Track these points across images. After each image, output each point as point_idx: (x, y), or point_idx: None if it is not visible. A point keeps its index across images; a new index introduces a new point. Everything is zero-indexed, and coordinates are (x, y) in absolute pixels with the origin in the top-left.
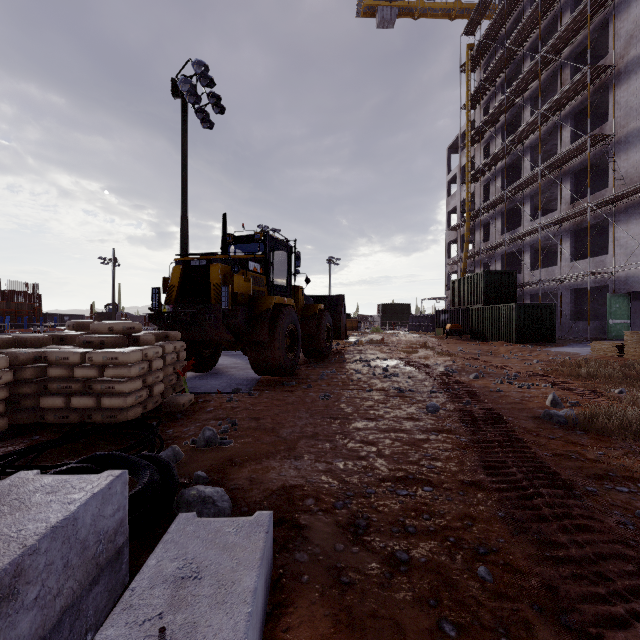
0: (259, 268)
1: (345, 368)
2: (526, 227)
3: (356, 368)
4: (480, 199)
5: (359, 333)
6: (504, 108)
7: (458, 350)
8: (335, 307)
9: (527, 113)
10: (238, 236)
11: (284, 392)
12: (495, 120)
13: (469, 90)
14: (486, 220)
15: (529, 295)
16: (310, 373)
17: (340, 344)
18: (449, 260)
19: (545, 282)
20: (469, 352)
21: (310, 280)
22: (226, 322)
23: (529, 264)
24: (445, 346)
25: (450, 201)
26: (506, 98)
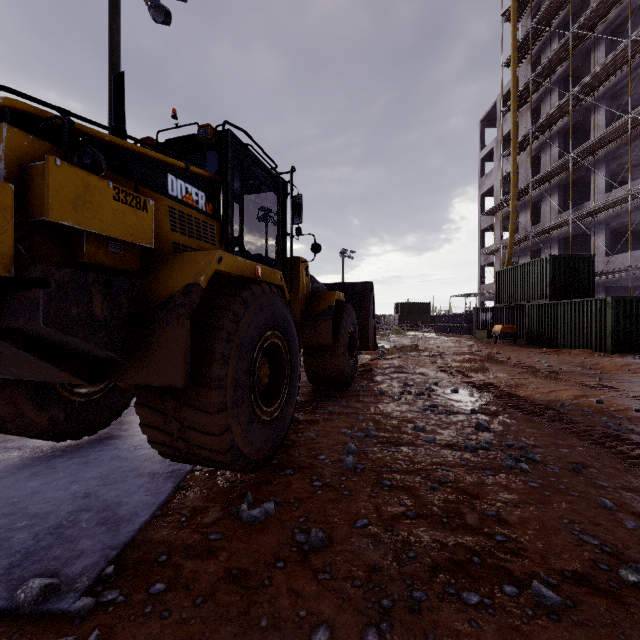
0: (203, 201)
1: (391, 417)
2: (598, 201)
3: (413, 417)
4: (531, 171)
5: (378, 335)
6: (565, 53)
7: (545, 366)
8: (359, 300)
9: (600, 54)
10: (166, 140)
11: (216, 602)
12: (550, 72)
13: (515, 39)
14: (535, 198)
15: (603, 288)
16: (320, 438)
17: (362, 353)
18: (483, 250)
19: (639, 268)
20: (571, 370)
21: (320, 247)
22: (7, 327)
23: (603, 248)
24: (511, 357)
25: (484, 181)
26: (570, 37)
